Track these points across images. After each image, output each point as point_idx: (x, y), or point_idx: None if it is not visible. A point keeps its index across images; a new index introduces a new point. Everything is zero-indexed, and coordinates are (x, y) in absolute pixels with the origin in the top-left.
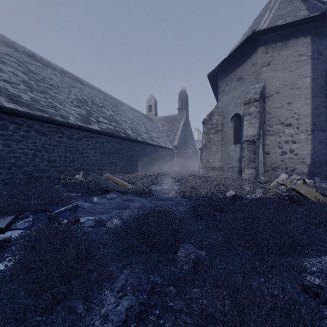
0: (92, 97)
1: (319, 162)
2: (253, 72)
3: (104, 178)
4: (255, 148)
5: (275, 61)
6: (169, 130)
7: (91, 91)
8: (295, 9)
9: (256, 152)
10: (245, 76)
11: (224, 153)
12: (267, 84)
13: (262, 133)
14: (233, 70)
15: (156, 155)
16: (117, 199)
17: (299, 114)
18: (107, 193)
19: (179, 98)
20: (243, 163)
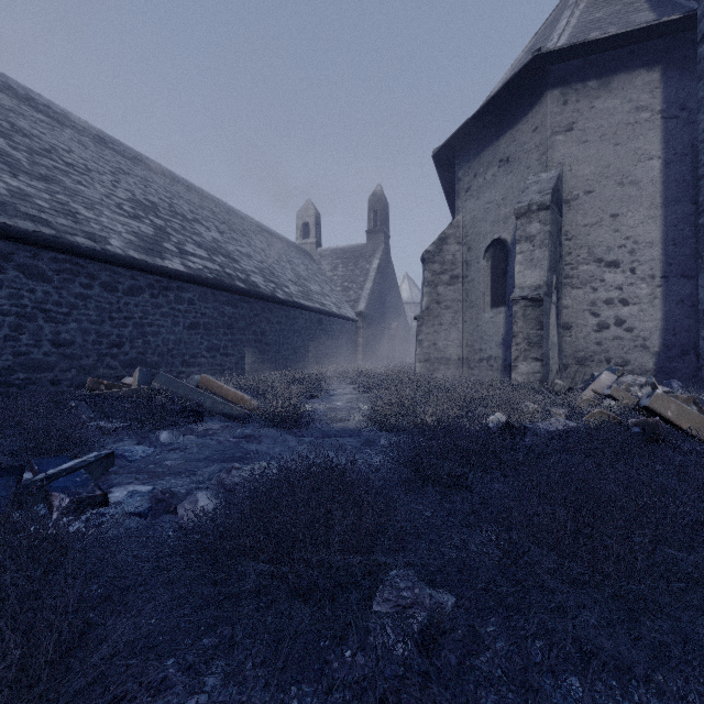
0: (172, 198)
1: (678, 346)
2: (535, 147)
3: (194, 383)
4: (542, 316)
5: (584, 121)
6: (347, 277)
7: (169, 186)
8: (625, 10)
9: (544, 324)
10: (517, 155)
11: (470, 326)
12: (566, 173)
13: (556, 281)
14: (491, 143)
15: (319, 331)
16: (222, 435)
17: (635, 241)
18: (199, 421)
19: (370, 209)
20: (515, 349)
